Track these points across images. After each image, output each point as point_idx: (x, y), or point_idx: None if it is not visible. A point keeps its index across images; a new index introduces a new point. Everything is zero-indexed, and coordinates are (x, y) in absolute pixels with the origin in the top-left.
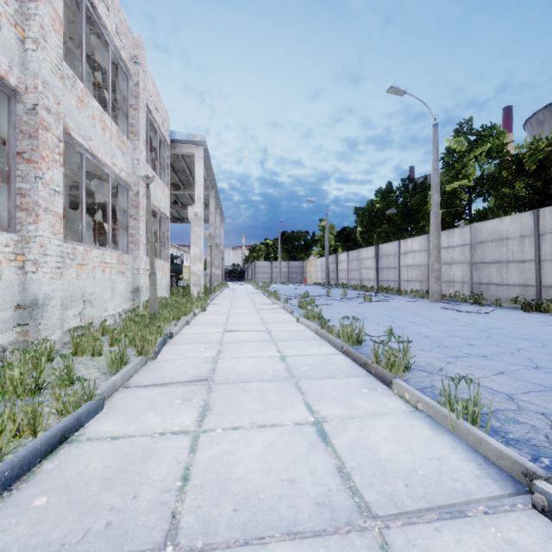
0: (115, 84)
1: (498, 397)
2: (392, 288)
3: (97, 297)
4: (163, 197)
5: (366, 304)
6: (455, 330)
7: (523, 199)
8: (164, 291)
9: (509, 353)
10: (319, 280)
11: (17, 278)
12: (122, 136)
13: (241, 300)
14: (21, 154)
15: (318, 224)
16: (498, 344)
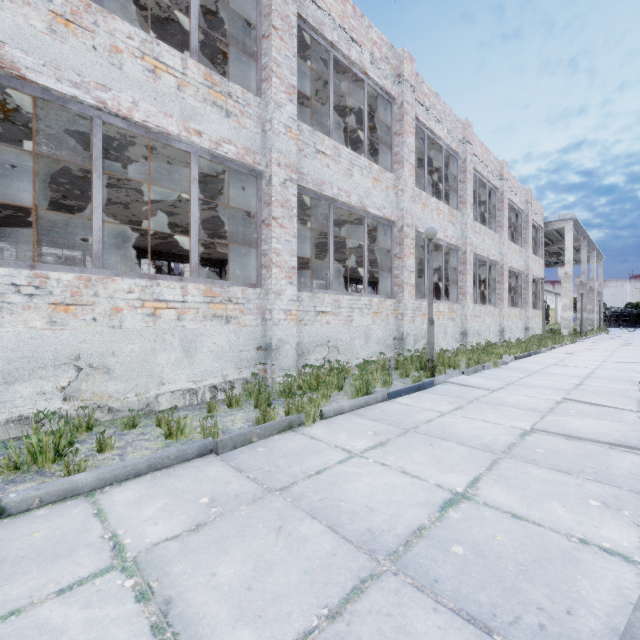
0: (511, 214)
1: None
2: None
3: (513, 330)
4: (539, 268)
5: None
6: None
7: None
8: (539, 331)
9: None
10: None
11: (498, 322)
12: (520, 249)
13: (612, 341)
14: (498, 282)
15: None
16: None
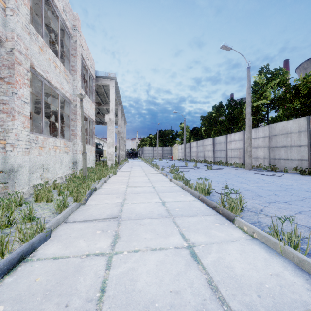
0: (63, 42)
1: (302, 229)
2: (222, 162)
3: (51, 166)
4: (91, 109)
5: (209, 171)
6: (264, 186)
7: (298, 110)
8: (91, 163)
9: (300, 200)
10: (180, 157)
11: (1, 154)
12: (67, 72)
13: (136, 169)
14: (3, 79)
15: (179, 126)
16: (292, 194)
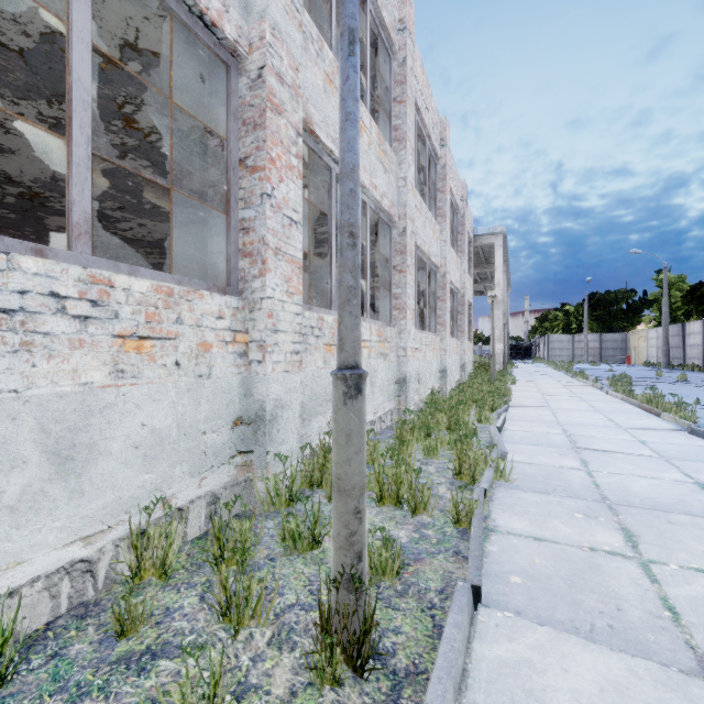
0: None
1: None
2: None
3: (451, 369)
4: (470, 289)
5: None
6: None
7: None
8: (470, 368)
9: None
10: (653, 360)
11: (439, 357)
12: (457, 259)
13: (542, 379)
14: (438, 298)
15: (653, 278)
16: None
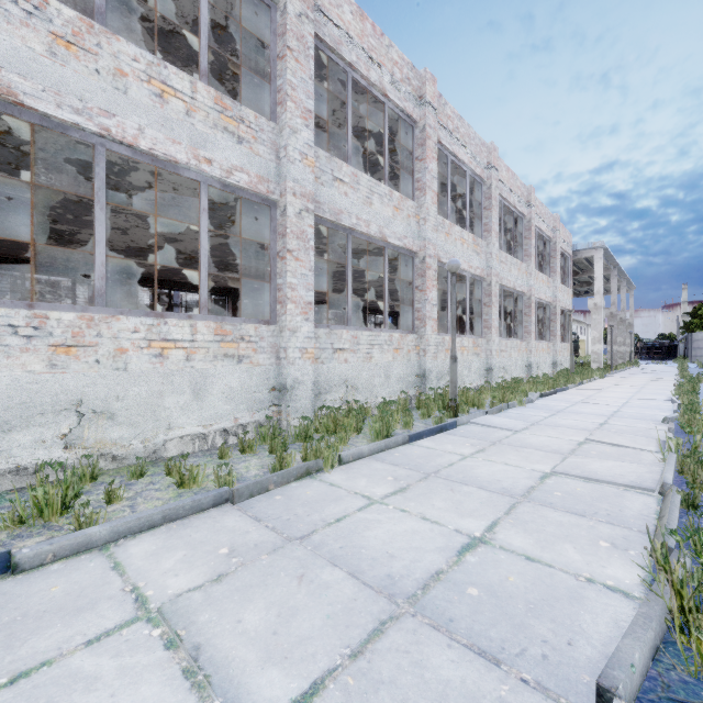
0: (539, 241)
1: None
2: None
3: (540, 365)
4: (567, 298)
5: None
6: None
7: None
8: (568, 366)
9: None
10: None
11: (525, 356)
12: (548, 279)
13: (642, 376)
14: (525, 314)
15: None
16: None
